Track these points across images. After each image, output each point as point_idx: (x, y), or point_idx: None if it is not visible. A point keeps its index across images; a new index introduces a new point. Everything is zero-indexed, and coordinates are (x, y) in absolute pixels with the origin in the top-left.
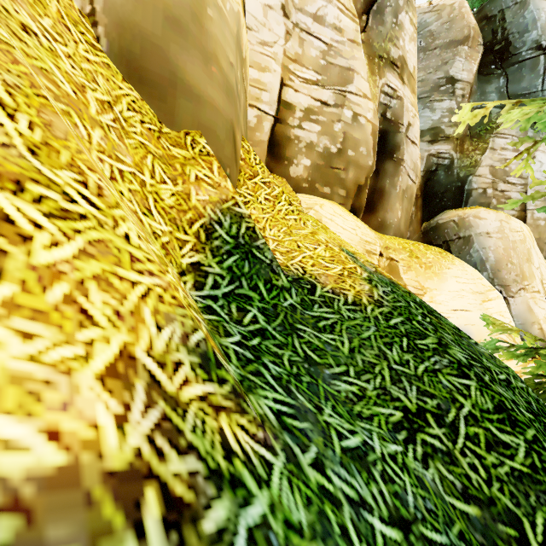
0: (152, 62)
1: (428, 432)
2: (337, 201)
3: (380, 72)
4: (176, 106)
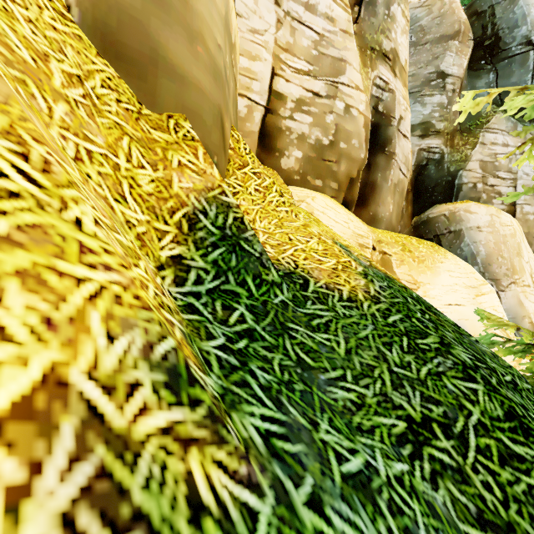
0: (130, 37)
1: (435, 445)
2: (329, 194)
3: (372, 64)
4: (157, 86)
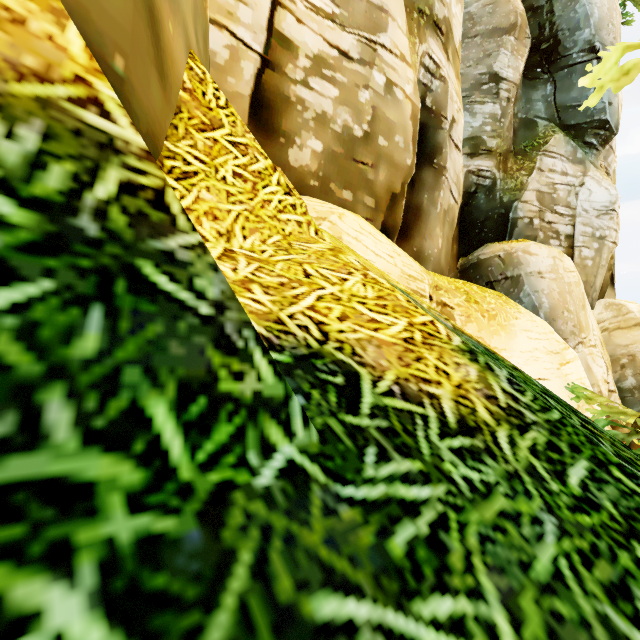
0: None
1: None
2: (362, 214)
3: (420, 33)
4: None
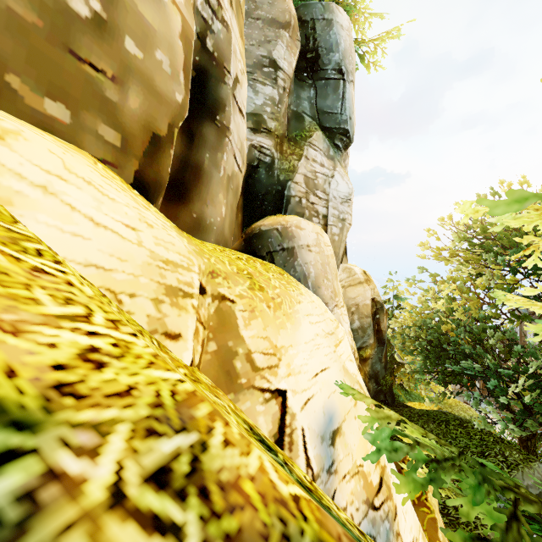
0: None
1: None
2: (94, 152)
3: None
4: None
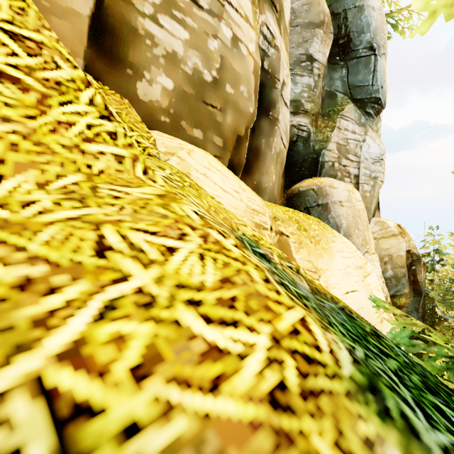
0: None
1: None
2: (212, 152)
3: (260, 5)
4: None
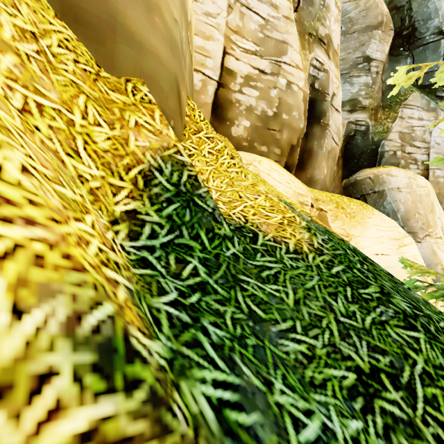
0: (89, 2)
1: (385, 397)
2: (273, 159)
3: (309, 47)
4: (115, 50)
